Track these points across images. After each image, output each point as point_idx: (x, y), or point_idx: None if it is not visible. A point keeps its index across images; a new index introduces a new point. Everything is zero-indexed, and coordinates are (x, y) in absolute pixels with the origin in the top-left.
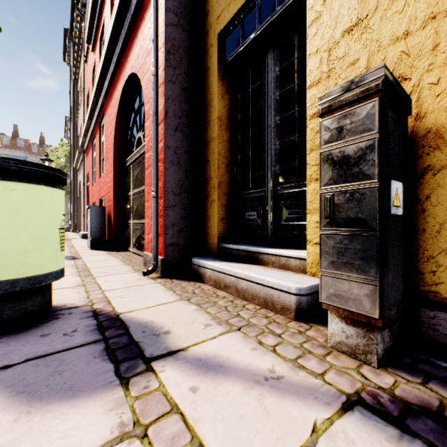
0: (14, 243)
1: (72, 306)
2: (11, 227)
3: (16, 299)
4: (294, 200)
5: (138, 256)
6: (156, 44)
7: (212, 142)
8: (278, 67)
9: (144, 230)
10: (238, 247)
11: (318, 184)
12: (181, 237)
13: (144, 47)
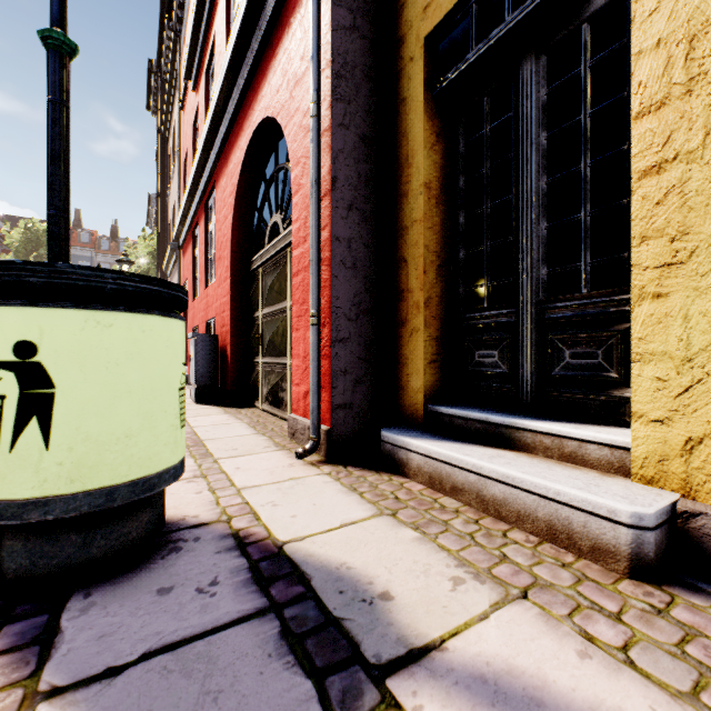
0: (111, 421)
1: (196, 521)
2: (107, 392)
3: (112, 520)
4: (583, 331)
5: (274, 418)
6: (318, 63)
7: (413, 228)
8: (545, 87)
9: (283, 376)
10: (467, 414)
11: (662, 304)
12: (357, 392)
13: (289, 73)
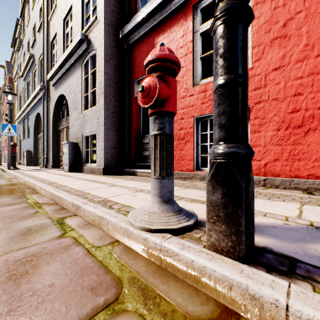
0: None
1: None
2: None
3: None
4: None
5: None
6: None
7: None
8: None
9: None
10: None
11: None
12: None
13: None
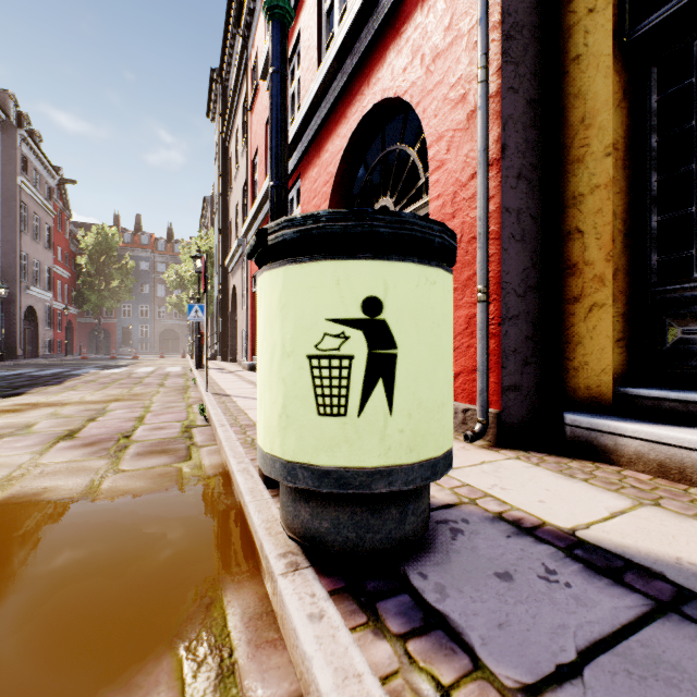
0: (434, 387)
1: (440, 502)
2: (431, 356)
3: (417, 495)
4: None
5: None
6: (486, 25)
7: (593, 195)
8: None
9: None
10: (685, 397)
11: None
12: (525, 373)
13: (425, 47)
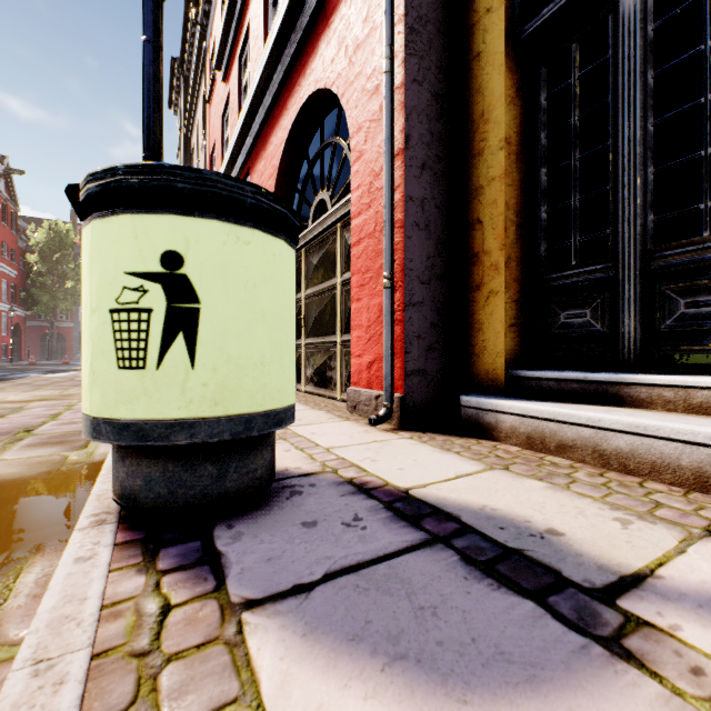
0: (249, 345)
1: (302, 472)
2: (245, 314)
3: (243, 454)
4: (704, 277)
5: (321, 398)
6: (391, 17)
7: (490, 187)
8: (651, 22)
9: (332, 354)
10: (559, 375)
11: None
12: (430, 359)
13: (348, 38)
